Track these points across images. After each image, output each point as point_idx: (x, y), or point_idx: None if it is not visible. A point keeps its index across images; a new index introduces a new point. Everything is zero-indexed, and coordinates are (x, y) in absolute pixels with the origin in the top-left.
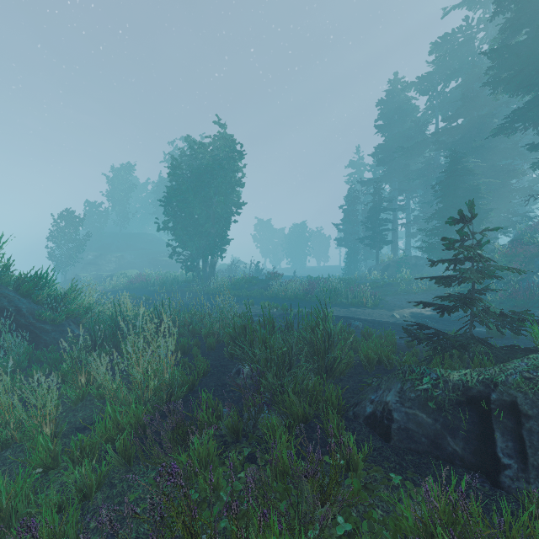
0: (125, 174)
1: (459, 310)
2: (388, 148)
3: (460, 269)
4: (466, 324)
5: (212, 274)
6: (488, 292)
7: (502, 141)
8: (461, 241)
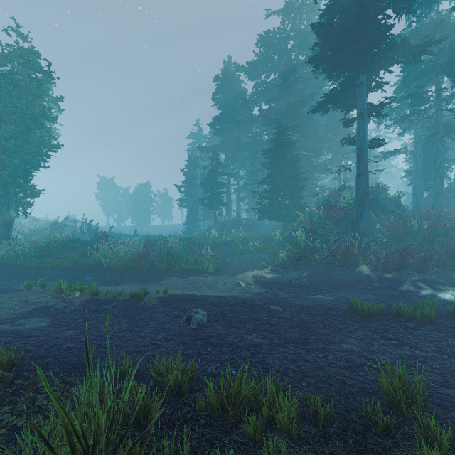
0: None
1: (294, 270)
2: (224, 120)
3: None
4: None
5: (6, 237)
6: (314, 251)
7: (308, 126)
8: None
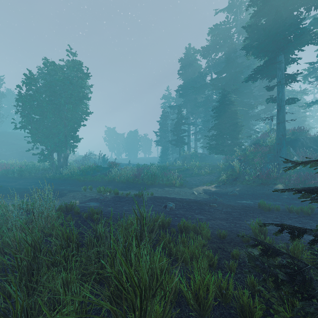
0: None
1: (231, 186)
2: (185, 87)
3: None
4: None
5: (65, 164)
6: (245, 174)
7: (245, 88)
8: None
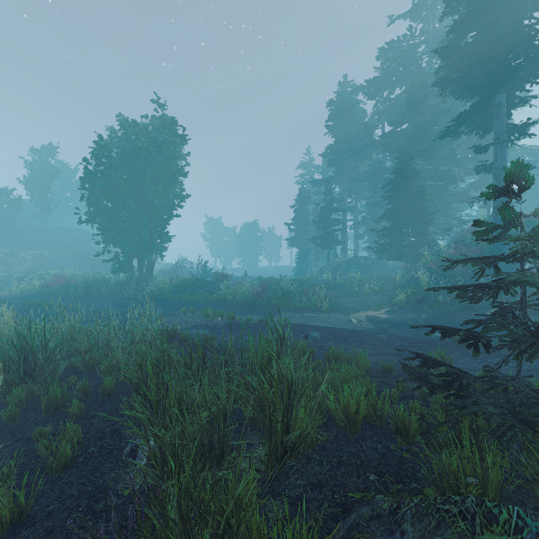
0: (47, 158)
1: (413, 312)
2: (338, 149)
3: (527, 276)
4: (501, 361)
5: (150, 276)
6: (438, 293)
7: (442, 148)
8: (503, 228)
